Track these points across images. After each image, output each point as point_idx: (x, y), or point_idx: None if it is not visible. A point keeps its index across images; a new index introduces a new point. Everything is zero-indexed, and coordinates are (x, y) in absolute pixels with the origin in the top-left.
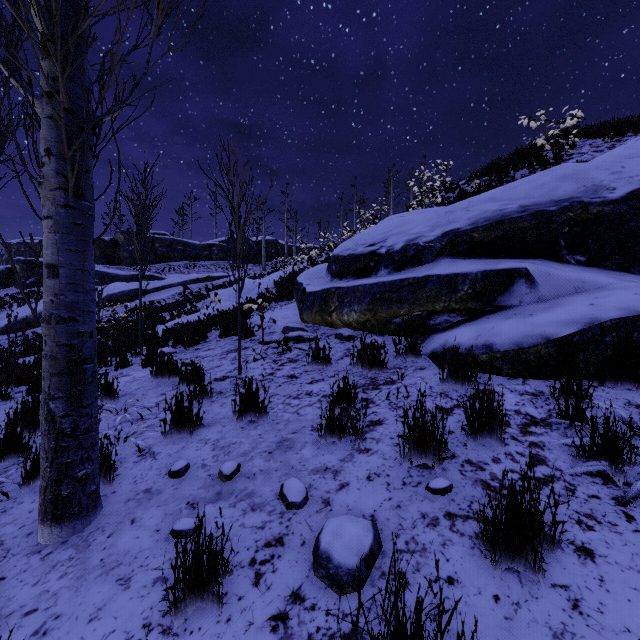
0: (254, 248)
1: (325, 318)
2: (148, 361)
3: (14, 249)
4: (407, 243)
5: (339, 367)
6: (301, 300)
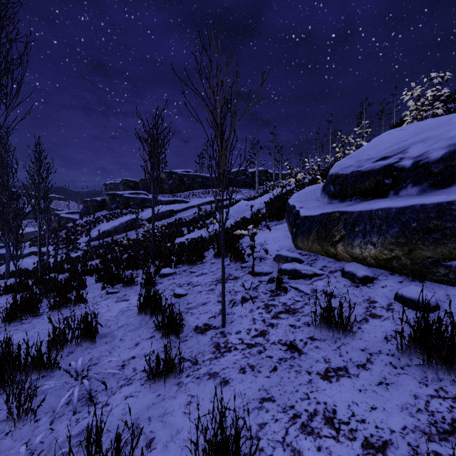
0: (250, 177)
1: (326, 248)
2: (147, 285)
3: (108, 187)
4: (454, 148)
5: (367, 341)
6: (294, 224)
